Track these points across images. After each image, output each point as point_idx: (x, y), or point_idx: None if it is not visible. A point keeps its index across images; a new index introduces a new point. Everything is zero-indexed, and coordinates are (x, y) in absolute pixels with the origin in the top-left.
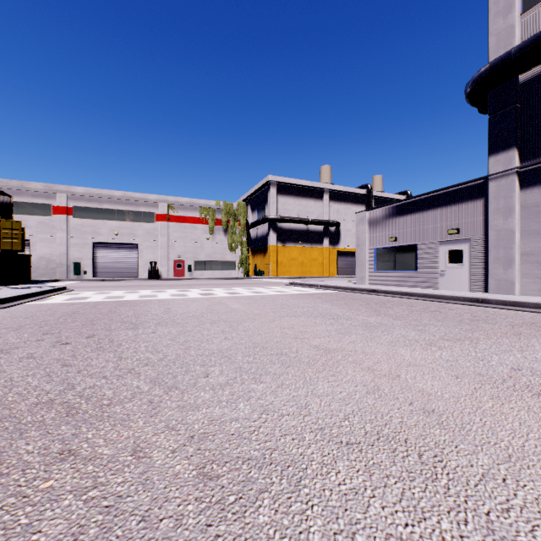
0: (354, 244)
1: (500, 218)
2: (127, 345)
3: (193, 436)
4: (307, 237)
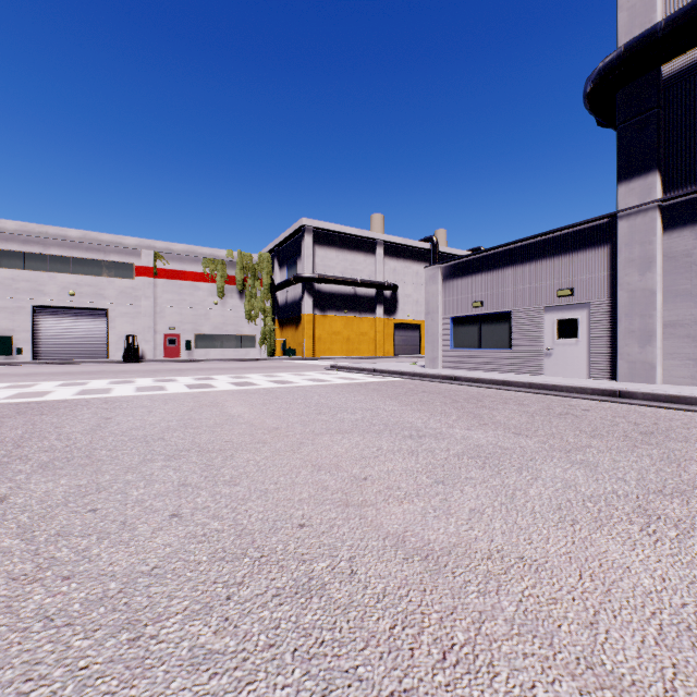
0: (416, 314)
1: (635, 273)
2: None
3: None
4: (354, 304)
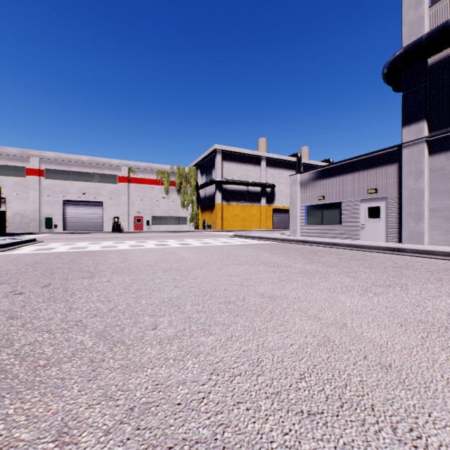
0: (286, 203)
1: (412, 180)
2: (80, 294)
3: (134, 408)
4: (247, 197)
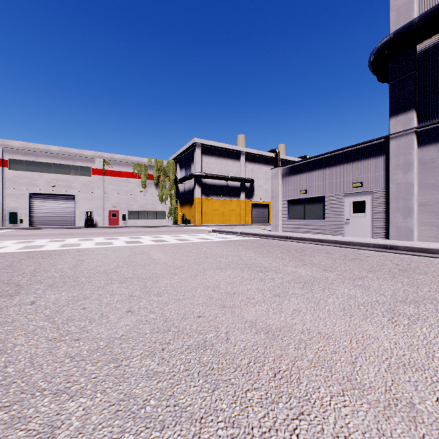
0: (265, 198)
1: (400, 173)
2: None
3: None
4: (227, 192)
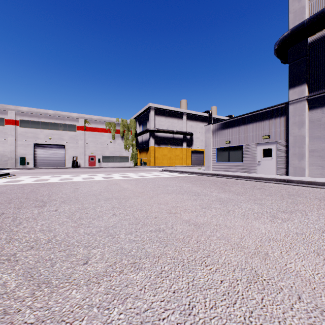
0: (201, 146)
1: (296, 128)
2: (25, 224)
3: None
4: (173, 142)
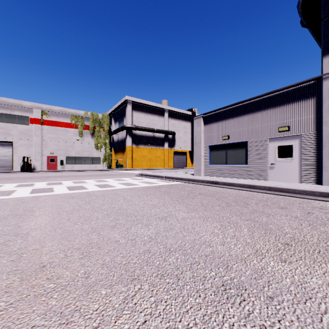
0: (184, 147)
1: None
2: None
3: None
4: (153, 141)
